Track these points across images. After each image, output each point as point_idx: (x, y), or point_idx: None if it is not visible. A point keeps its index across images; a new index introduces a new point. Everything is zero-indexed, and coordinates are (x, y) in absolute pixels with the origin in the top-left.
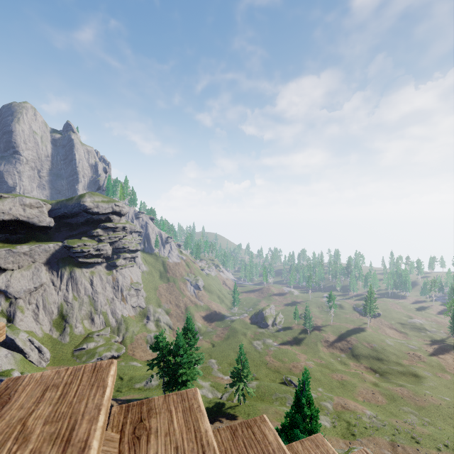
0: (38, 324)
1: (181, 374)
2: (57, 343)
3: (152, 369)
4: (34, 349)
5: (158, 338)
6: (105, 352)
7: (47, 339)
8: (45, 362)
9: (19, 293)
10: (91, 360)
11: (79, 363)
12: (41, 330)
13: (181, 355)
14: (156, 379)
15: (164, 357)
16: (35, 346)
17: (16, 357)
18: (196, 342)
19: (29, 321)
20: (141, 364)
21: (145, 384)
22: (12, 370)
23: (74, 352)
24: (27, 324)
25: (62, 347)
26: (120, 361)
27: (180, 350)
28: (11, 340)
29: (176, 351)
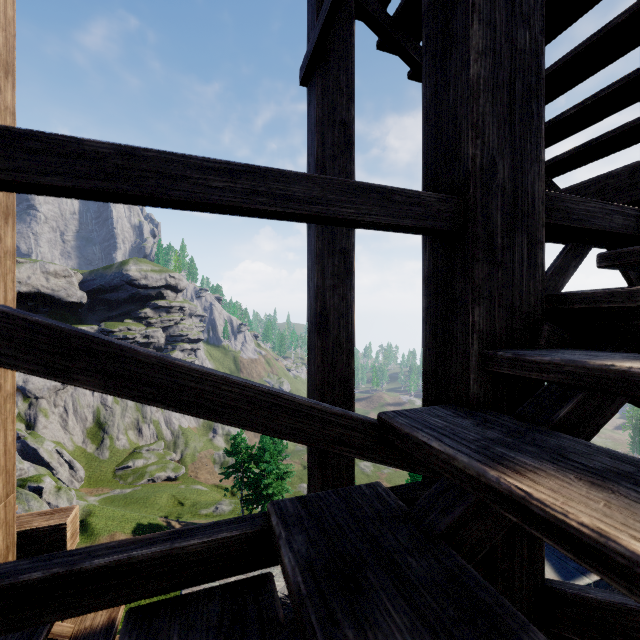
0: (67, 433)
1: (266, 486)
2: (93, 459)
3: (227, 478)
4: (63, 464)
5: (234, 438)
6: (158, 472)
7: (79, 453)
8: (78, 483)
9: (41, 391)
10: (139, 481)
11: (124, 485)
12: (71, 441)
13: (265, 462)
14: (229, 504)
15: (242, 464)
16: (65, 460)
17: (41, 472)
18: (284, 448)
19: (55, 429)
20: (207, 488)
21: (214, 510)
22: (43, 475)
23: (117, 472)
24: (52, 433)
25: (100, 464)
26: (178, 484)
27: (264, 453)
28: (34, 451)
29: (258, 456)
